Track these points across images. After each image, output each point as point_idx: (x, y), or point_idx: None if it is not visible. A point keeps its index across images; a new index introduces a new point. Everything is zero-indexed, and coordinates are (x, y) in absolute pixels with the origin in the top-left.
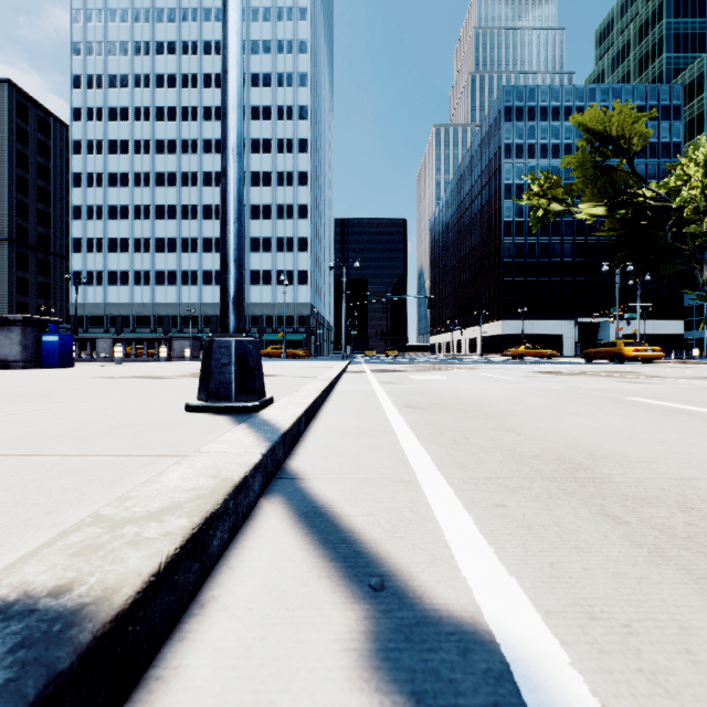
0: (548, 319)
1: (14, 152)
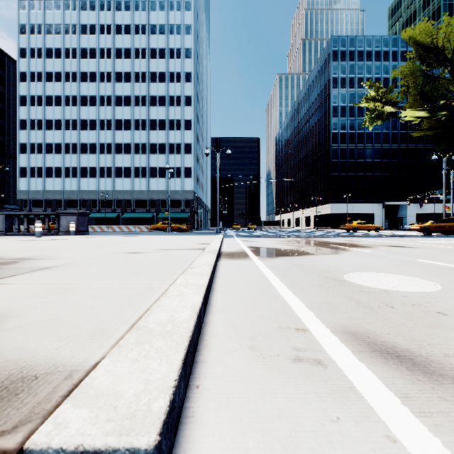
0: (363, 203)
1: None
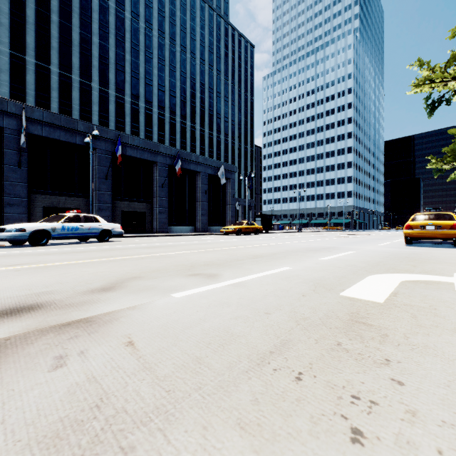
0: None
1: None
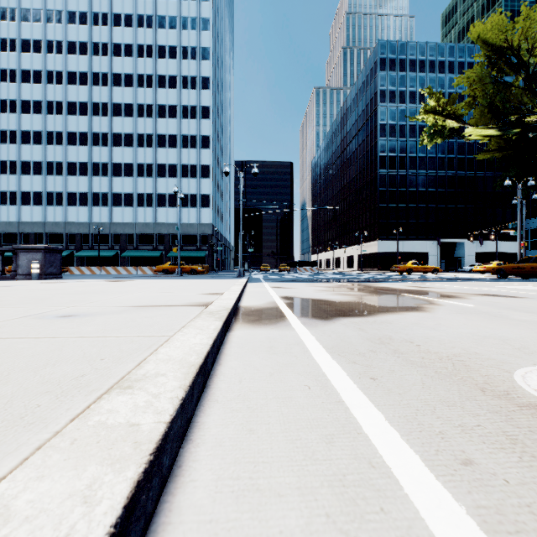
0: (416, 240)
1: None
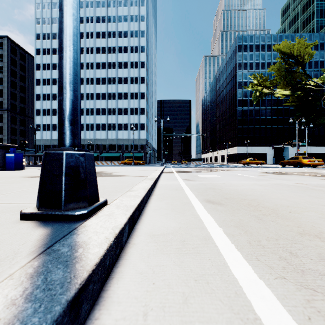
0: (259, 146)
1: (10, 70)
